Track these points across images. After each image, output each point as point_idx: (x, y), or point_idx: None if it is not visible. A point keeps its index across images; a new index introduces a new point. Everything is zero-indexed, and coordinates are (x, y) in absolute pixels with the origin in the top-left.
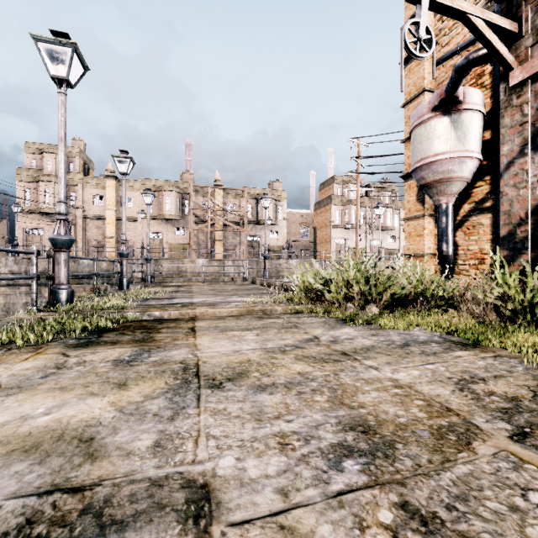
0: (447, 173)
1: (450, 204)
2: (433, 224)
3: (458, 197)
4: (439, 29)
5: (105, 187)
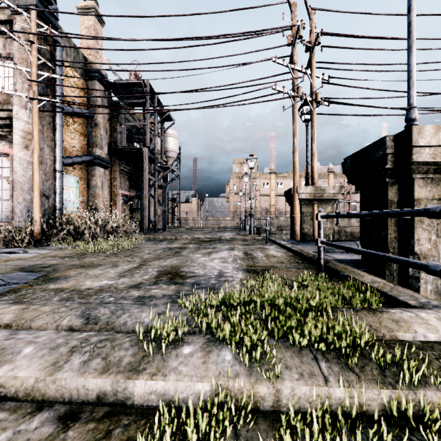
0: None
1: None
2: None
3: None
4: None
5: (269, 178)
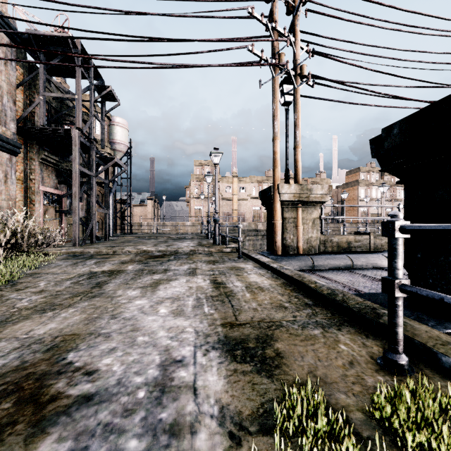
0: None
1: None
2: None
3: None
4: None
5: (232, 182)
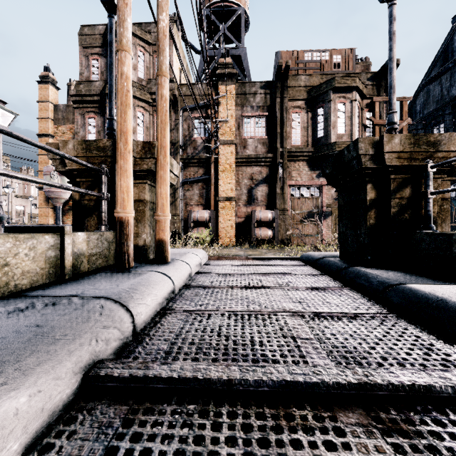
0: (60, 196)
1: (61, 206)
2: (53, 212)
3: (64, 203)
4: (56, 132)
5: None
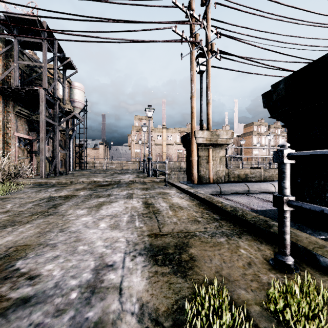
0: None
1: None
2: None
3: None
4: None
5: (162, 132)
